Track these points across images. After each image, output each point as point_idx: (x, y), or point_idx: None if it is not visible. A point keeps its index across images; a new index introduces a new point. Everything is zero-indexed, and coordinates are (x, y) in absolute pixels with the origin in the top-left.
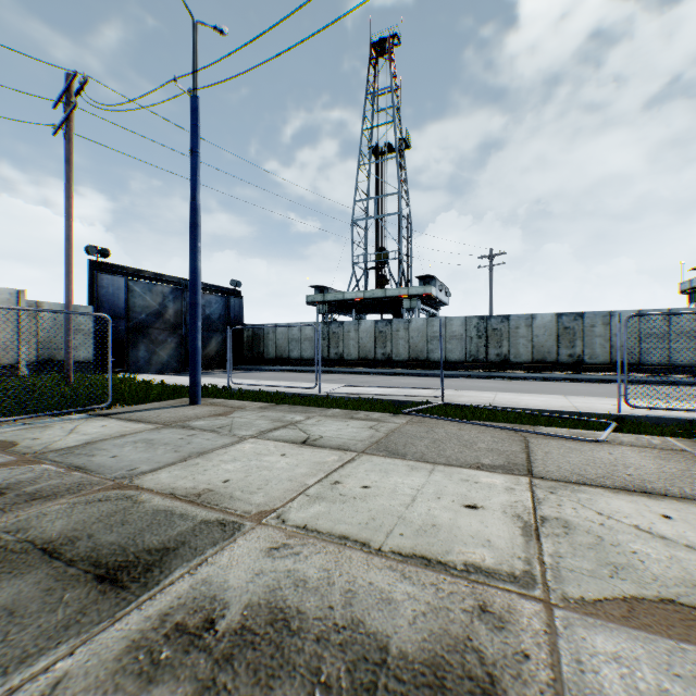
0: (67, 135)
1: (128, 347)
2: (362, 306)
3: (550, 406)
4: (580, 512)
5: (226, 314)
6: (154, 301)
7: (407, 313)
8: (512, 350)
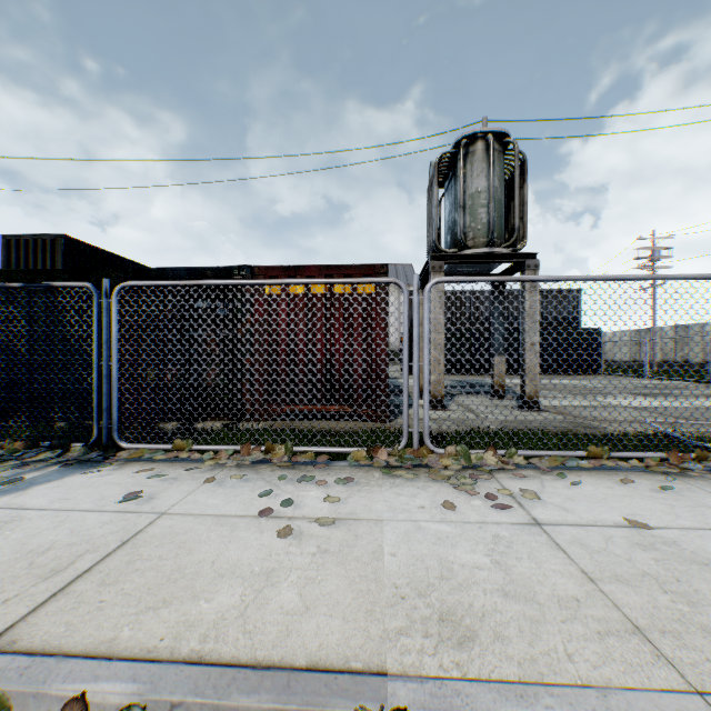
0: None
1: None
2: None
3: None
4: (591, 403)
5: None
6: None
7: None
8: None
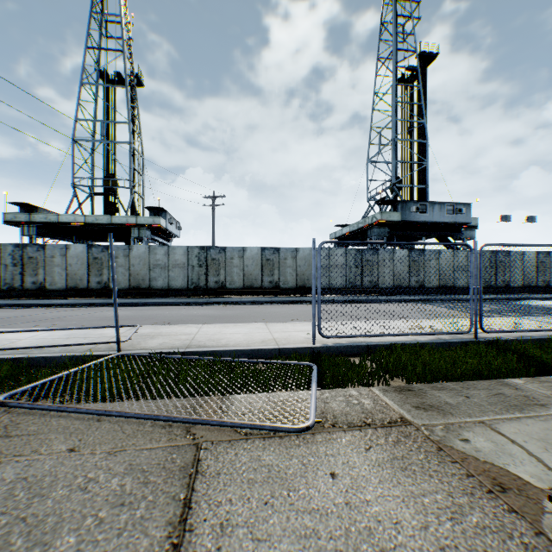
0: None
1: None
2: (85, 231)
3: (252, 341)
4: None
5: None
6: None
7: (136, 242)
8: (228, 278)
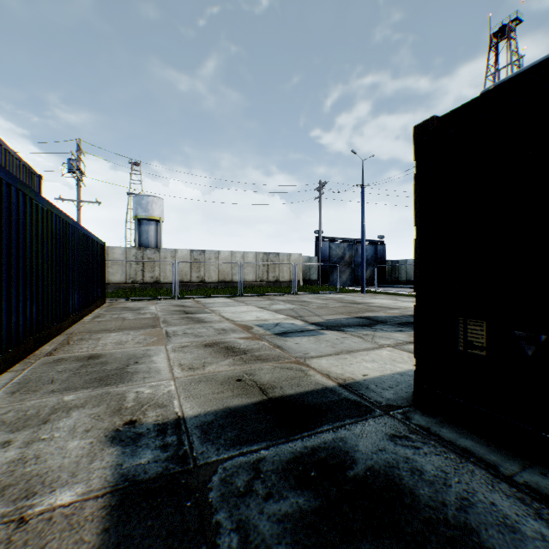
0: (319, 201)
1: (329, 274)
2: None
3: None
4: None
5: (375, 255)
6: (340, 252)
7: None
8: None
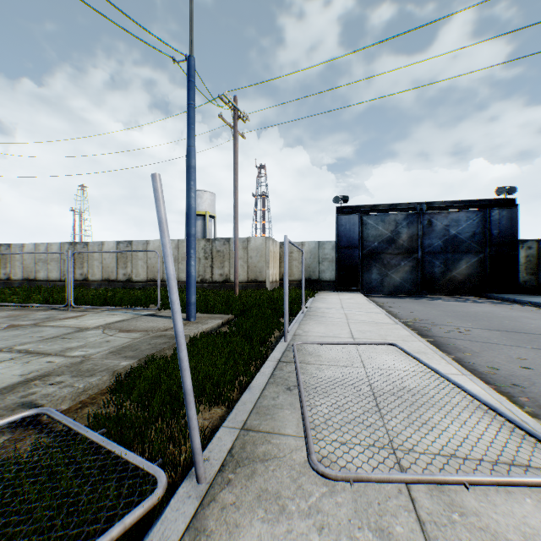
0: (233, 136)
1: (362, 270)
2: None
3: None
4: None
5: (484, 231)
6: (386, 230)
7: None
8: None
